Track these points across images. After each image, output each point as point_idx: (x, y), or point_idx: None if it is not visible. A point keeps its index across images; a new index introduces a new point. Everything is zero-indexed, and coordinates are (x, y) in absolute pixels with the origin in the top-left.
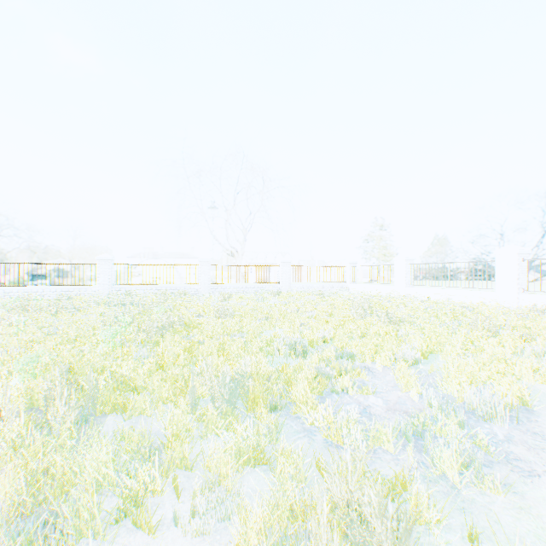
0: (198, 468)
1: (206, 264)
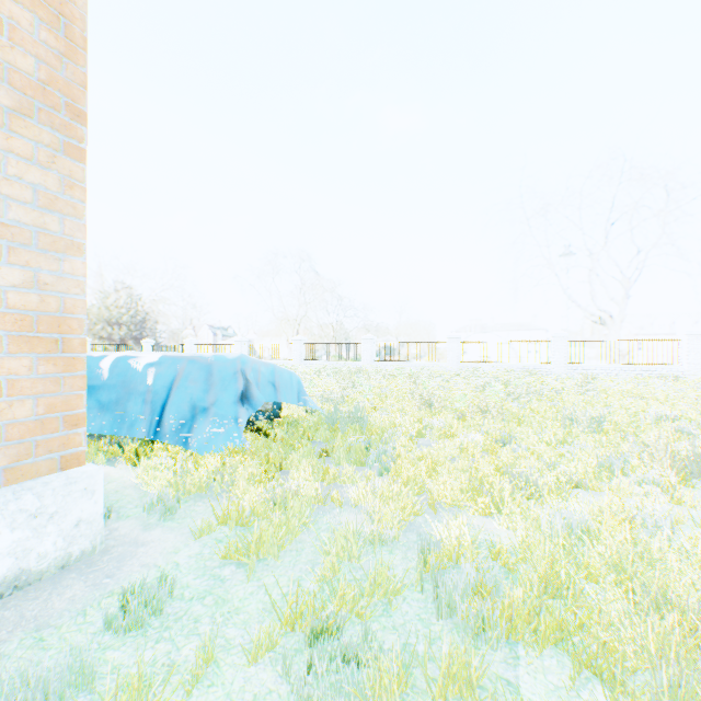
0: (570, 444)
1: (559, 340)
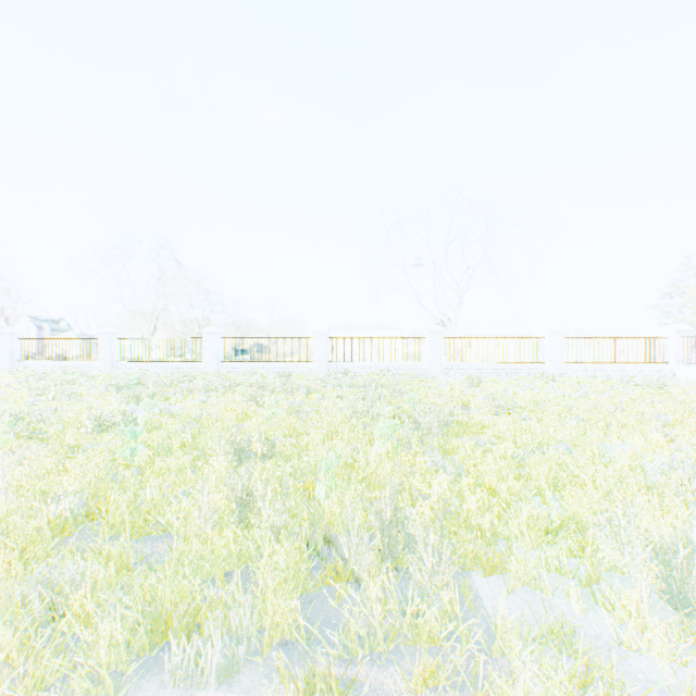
0: None
1: (436, 337)
